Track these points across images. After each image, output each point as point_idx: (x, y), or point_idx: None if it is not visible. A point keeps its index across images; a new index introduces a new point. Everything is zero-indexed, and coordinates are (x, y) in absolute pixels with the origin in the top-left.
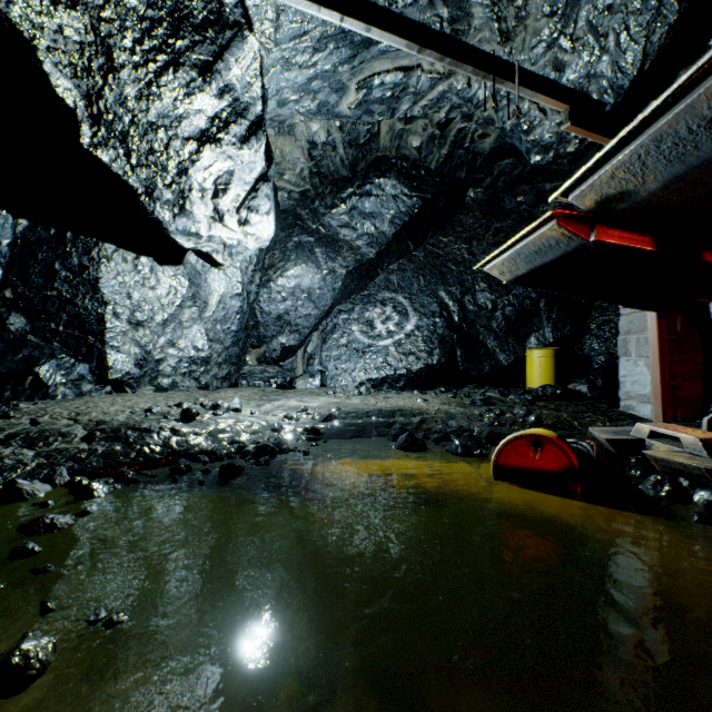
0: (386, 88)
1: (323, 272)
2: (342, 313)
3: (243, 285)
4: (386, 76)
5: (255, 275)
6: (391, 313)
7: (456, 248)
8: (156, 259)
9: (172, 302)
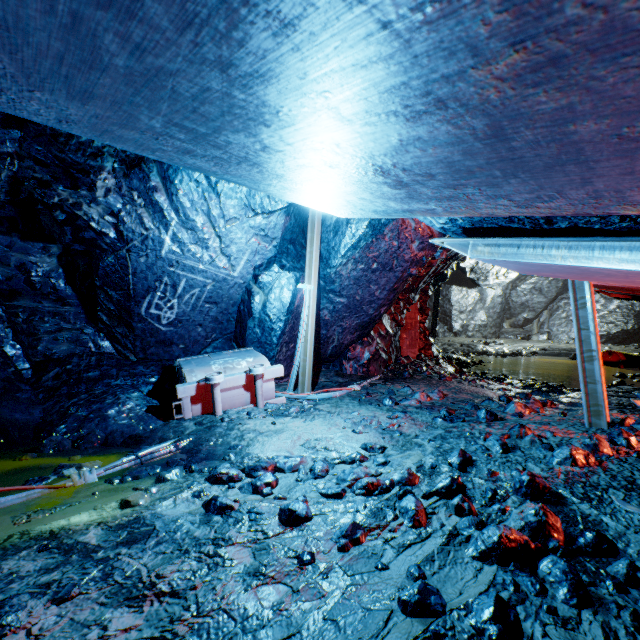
0: None
1: (548, 279)
2: (563, 299)
3: (502, 291)
4: None
5: (508, 285)
6: (598, 298)
7: None
8: (467, 287)
9: (473, 302)
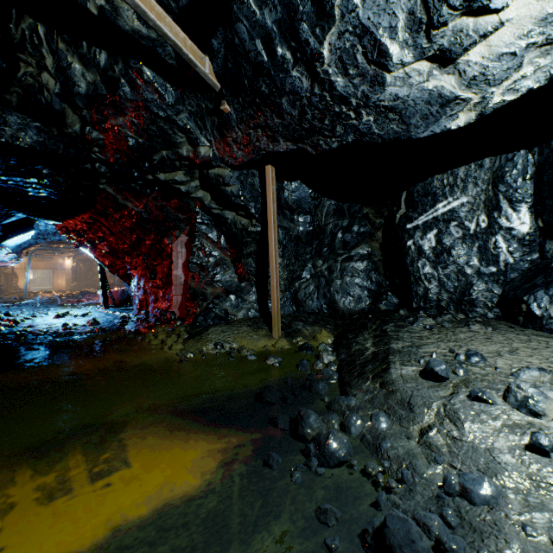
0: None
1: None
2: None
3: None
4: None
5: None
6: None
7: None
8: None
9: None
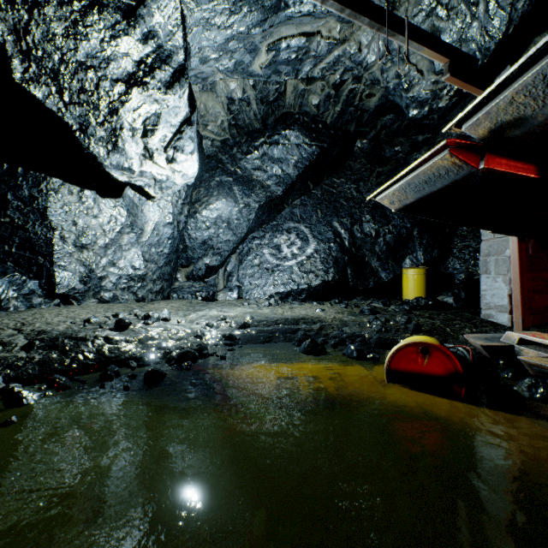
0: (291, 51)
1: (239, 205)
2: (255, 239)
3: (173, 215)
4: (291, 40)
5: (184, 207)
6: (294, 239)
7: (347, 188)
8: (98, 193)
9: (113, 228)
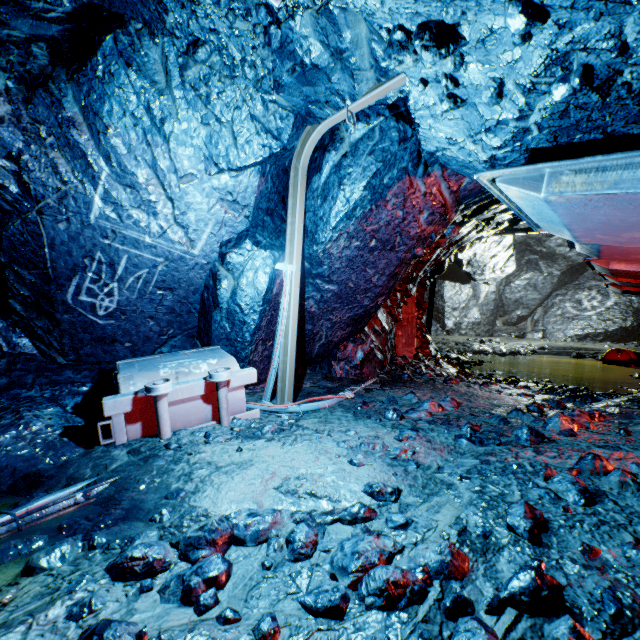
0: None
1: (543, 274)
2: (558, 296)
3: (496, 287)
4: None
5: (502, 281)
6: (594, 295)
7: None
8: (460, 283)
9: (466, 299)
